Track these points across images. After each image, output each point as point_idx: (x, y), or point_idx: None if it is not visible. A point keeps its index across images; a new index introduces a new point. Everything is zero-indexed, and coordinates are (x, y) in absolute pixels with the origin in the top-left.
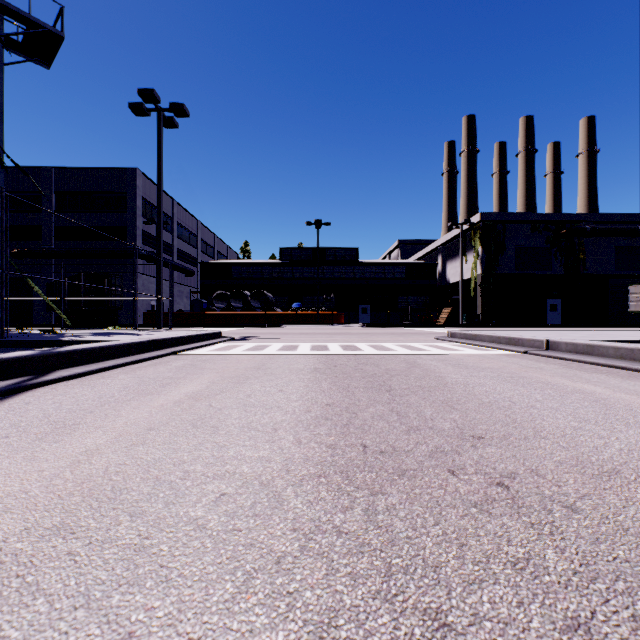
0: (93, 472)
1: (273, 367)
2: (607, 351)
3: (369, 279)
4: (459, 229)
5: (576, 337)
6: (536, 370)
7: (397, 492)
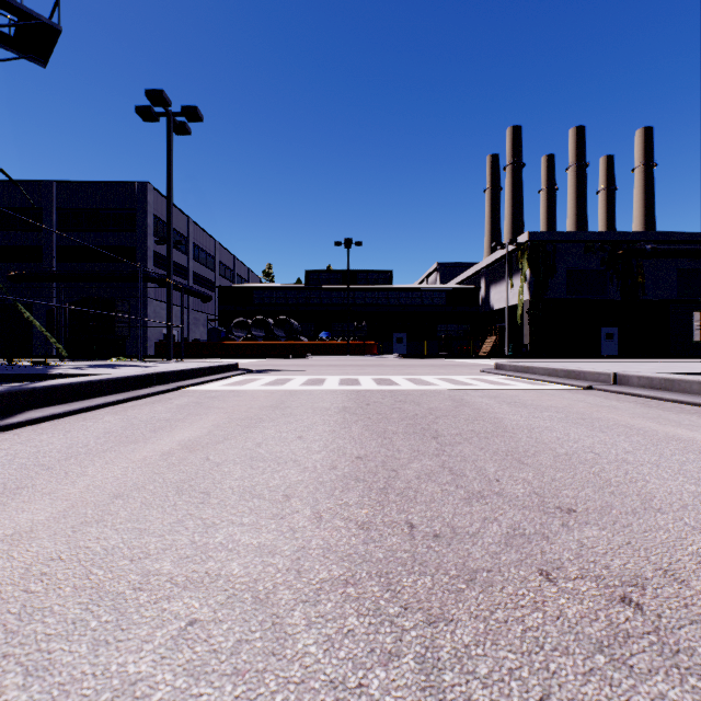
0: (5, 575)
1: (293, 406)
2: (690, 386)
3: (405, 305)
4: (504, 250)
5: (646, 370)
6: (610, 409)
7: (468, 617)
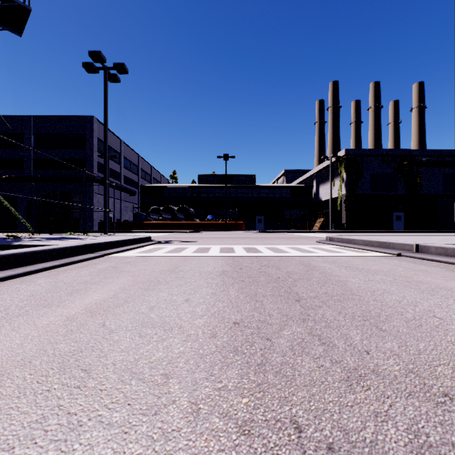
0: None
1: (185, 270)
2: None
3: (263, 198)
4: (329, 161)
5: (437, 241)
6: (424, 273)
7: None
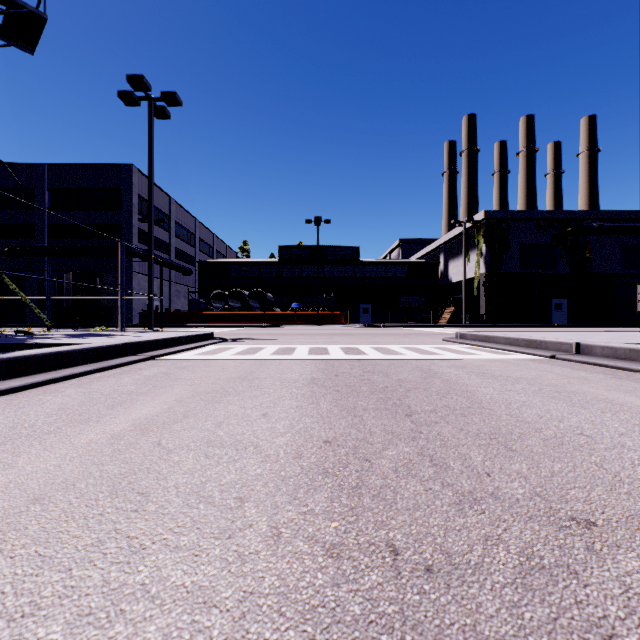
0: None
1: (262, 377)
2: None
3: (370, 278)
4: (462, 227)
5: (606, 339)
6: (581, 381)
7: None
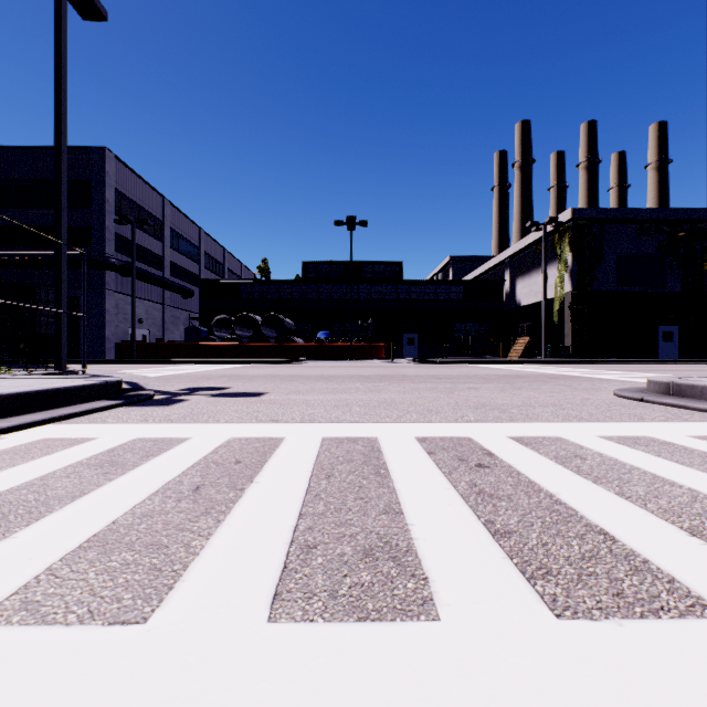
0: None
1: None
2: None
3: (417, 301)
4: (537, 233)
5: None
6: None
7: None
